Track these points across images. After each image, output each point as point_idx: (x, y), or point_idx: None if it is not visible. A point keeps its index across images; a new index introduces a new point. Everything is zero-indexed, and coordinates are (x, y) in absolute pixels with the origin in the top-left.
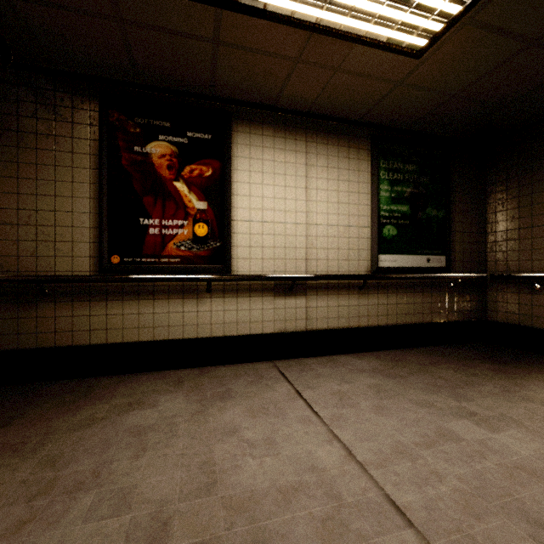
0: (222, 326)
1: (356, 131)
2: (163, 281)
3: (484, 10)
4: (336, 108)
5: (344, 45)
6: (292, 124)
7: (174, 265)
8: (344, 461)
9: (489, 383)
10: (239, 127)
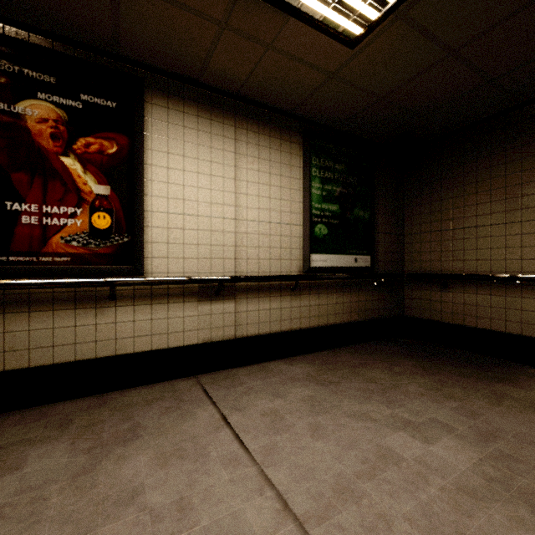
0: (131, 341)
1: (288, 123)
2: (43, 288)
3: (416, 6)
4: (267, 94)
5: (277, 16)
6: (220, 105)
7: (61, 266)
8: (279, 521)
9: (413, 382)
10: (154, 98)
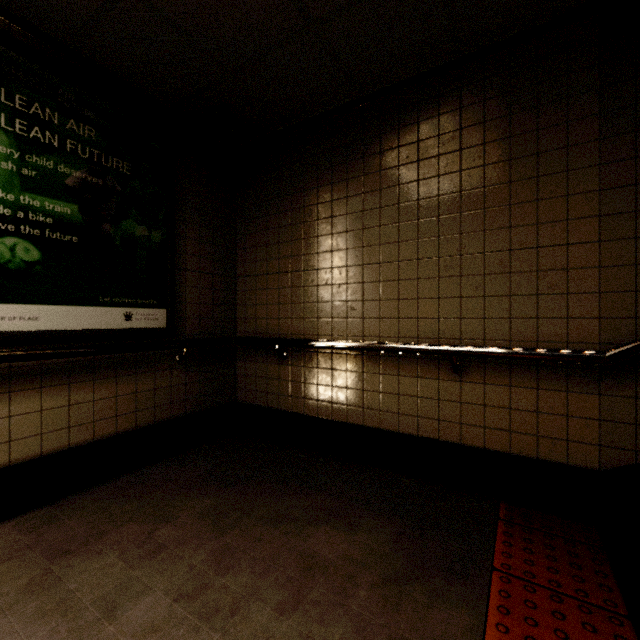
0: None
1: None
2: None
3: None
4: None
5: None
6: None
7: None
8: None
9: (164, 578)
10: None
